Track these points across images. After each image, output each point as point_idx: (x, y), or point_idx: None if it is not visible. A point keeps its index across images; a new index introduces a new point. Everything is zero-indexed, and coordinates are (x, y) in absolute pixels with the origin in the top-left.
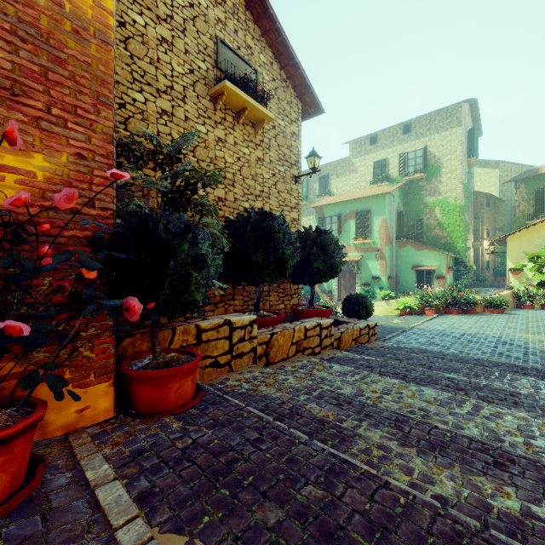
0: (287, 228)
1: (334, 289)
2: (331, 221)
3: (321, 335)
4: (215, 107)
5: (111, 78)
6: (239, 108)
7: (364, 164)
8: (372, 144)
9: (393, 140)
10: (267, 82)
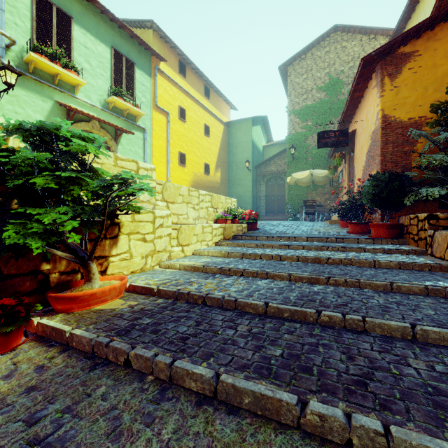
0: None
1: None
2: None
3: None
4: None
5: (379, 138)
6: None
7: None
8: None
9: None
10: None
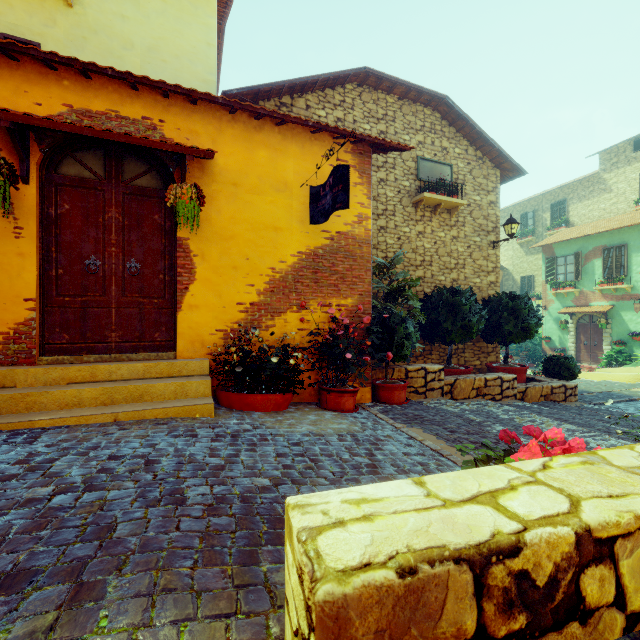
0: (472, 302)
1: (569, 348)
2: (565, 262)
3: (502, 387)
4: (416, 210)
5: (370, 258)
6: (435, 204)
7: (622, 179)
8: (637, 150)
9: None
10: (462, 168)
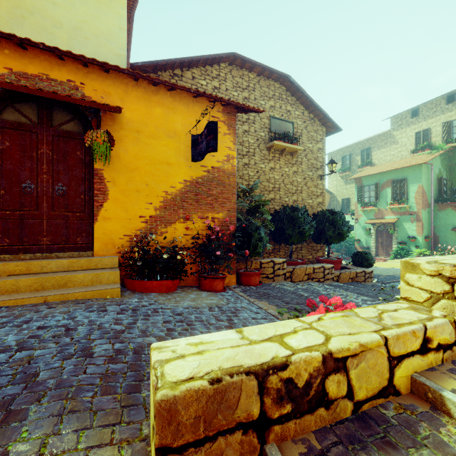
0: (306, 216)
1: (371, 246)
2: (369, 189)
3: (324, 273)
4: (269, 153)
5: (235, 185)
6: (282, 149)
7: (404, 136)
8: (413, 117)
9: (436, 111)
10: (300, 125)
